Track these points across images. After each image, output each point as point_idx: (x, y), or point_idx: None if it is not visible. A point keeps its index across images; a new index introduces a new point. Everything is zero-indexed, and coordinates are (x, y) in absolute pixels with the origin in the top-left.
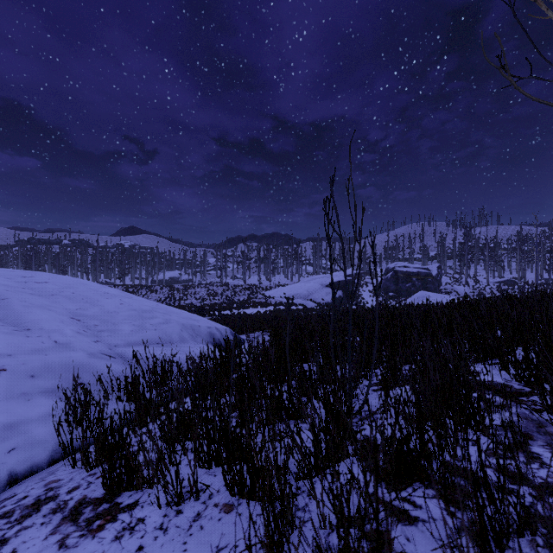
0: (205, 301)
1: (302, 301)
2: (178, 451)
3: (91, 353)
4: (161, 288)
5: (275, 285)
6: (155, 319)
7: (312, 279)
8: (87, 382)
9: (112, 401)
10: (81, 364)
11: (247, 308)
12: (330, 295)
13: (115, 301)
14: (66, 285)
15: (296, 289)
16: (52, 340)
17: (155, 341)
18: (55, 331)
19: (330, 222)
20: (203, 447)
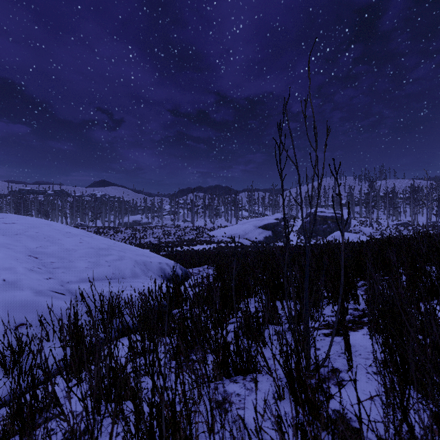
0: (161, 240)
1: (240, 240)
2: (107, 417)
3: (38, 291)
4: (125, 229)
5: (217, 227)
6: (111, 256)
7: (247, 222)
8: (30, 322)
9: (53, 342)
10: (25, 303)
11: (195, 245)
12: (262, 235)
13: (75, 240)
14: (32, 226)
15: (235, 230)
16: (0, 279)
17: (108, 277)
18: (7, 269)
19: (284, 149)
20: (130, 427)
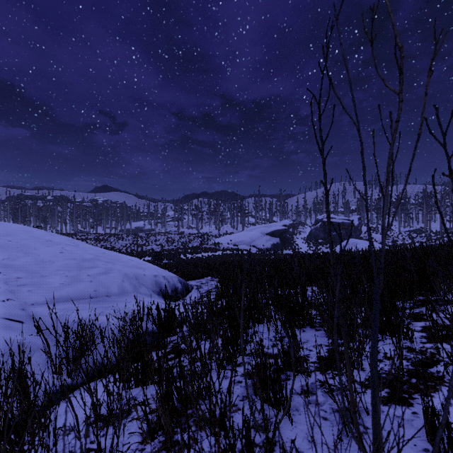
0: (164, 247)
1: (246, 247)
2: None
3: None
4: (127, 236)
5: (223, 233)
6: (95, 268)
7: (254, 228)
8: None
9: None
10: None
11: (199, 253)
12: (269, 242)
13: (55, 250)
14: (6, 233)
15: (241, 237)
16: None
17: (87, 295)
18: None
19: (336, 94)
20: None
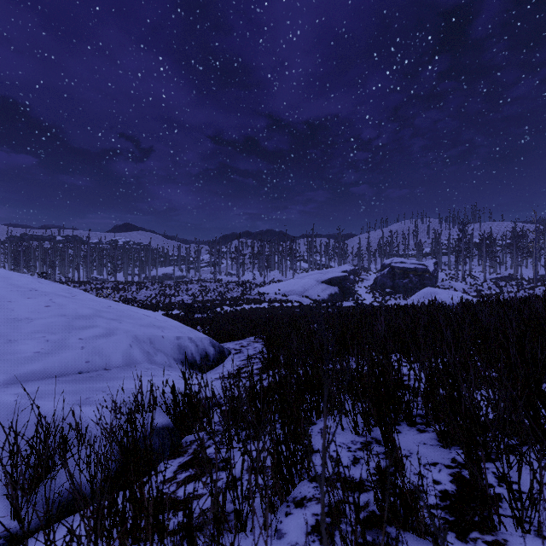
0: (197, 298)
1: (298, 298)
2: None
3: None
4: (152, 284)
5: (269, 281)
6: (92, 329)
7: (307, 275)
8: None
9: None
10: None
11: (240, 305)
12: (326, 292)
13: (38, 303)
14: None
15: (291, 286)
16: None
17: (74, 369)
18: None
19: None
20: None
